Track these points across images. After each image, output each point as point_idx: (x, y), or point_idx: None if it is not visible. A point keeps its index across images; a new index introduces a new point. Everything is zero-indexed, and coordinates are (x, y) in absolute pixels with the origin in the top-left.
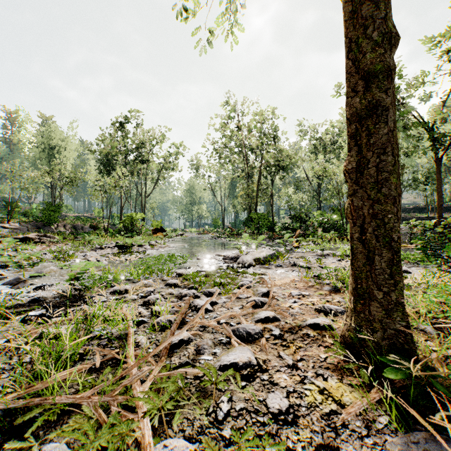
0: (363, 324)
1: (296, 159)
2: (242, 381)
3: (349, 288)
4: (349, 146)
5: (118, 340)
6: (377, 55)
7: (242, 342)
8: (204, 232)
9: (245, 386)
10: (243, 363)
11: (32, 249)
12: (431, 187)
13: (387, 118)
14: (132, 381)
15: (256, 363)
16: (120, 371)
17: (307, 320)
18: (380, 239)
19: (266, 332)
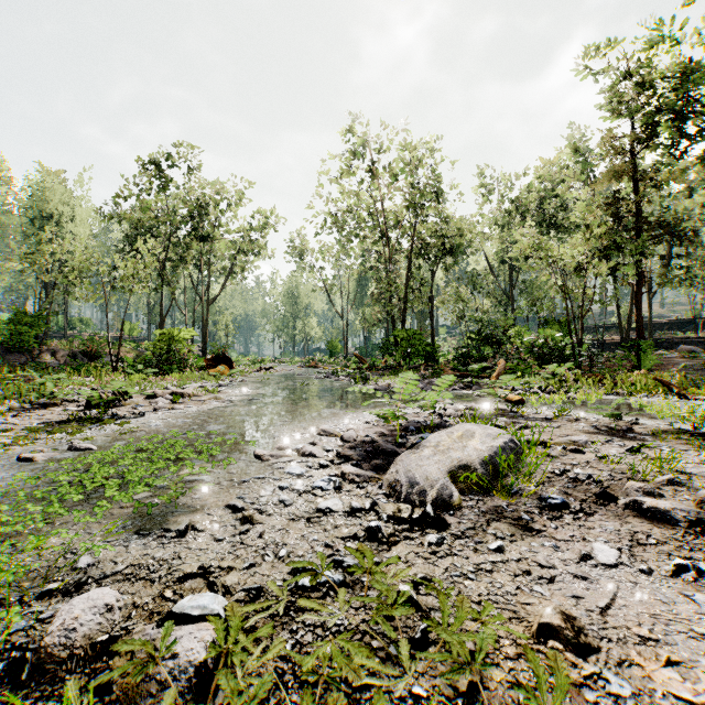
0: None
1: (474, 235)
2: None
3: None
4: None
5: None
6: None
7: None
8: (311, 365)
9: None
10: None
11: None
12: None
13: None
14: None
15: None
16: None
17: None
18: None
19: None
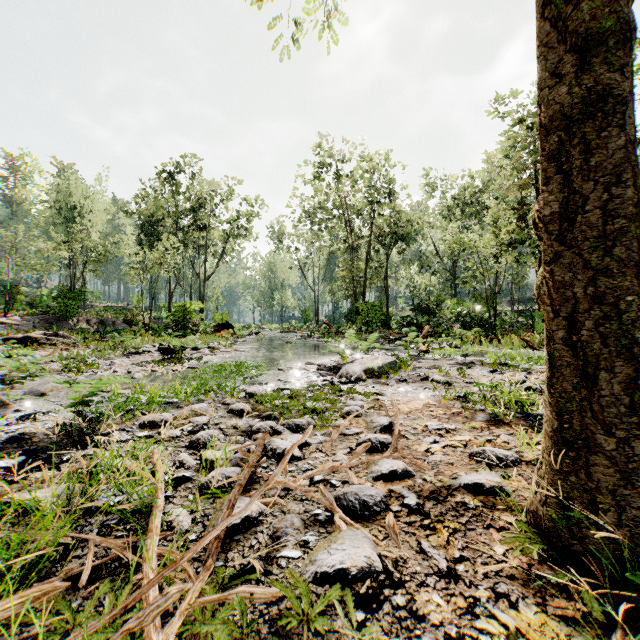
0: (576, 496)
1: (421, 225)
2: (358, 609)
3: (545, 428)
4: (546, 176)
5: (137, 514)
6: (603, 3)
7: (353, 520)
8: (290, 330)
9: (364, 622)
10: (358, 571)
11: (34, 354)
12: None
13: (623, 119)
14: (145, 620)
15: (382, 567)
16: (128, 591)
17: (460, 477)
18: (609, 342)
19: (394, 501)
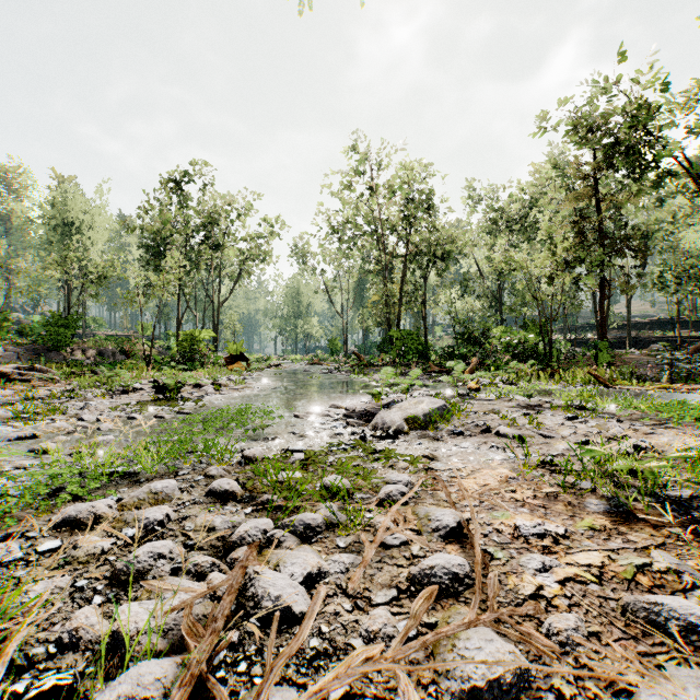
0: None
1: (463, 243)
2: None
3: None
4: None
5: None
6: None
7: None
8: (314, 362)
9: None
10: None
11: None
12: (685, 288)
13: None
14: None
15: None
16: None
17: (639, 694)
18: None
19: None
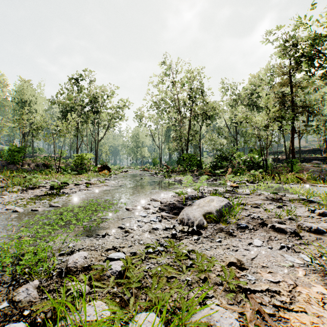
0: None
1: (219, 110)
2: None
3: None
4: None
5: None
6: None
7: None
8: (145, 169)
9: None
10: None
11: None
12: None
13: None
14: None
15: None
16: None
17: None
18: None
19: None
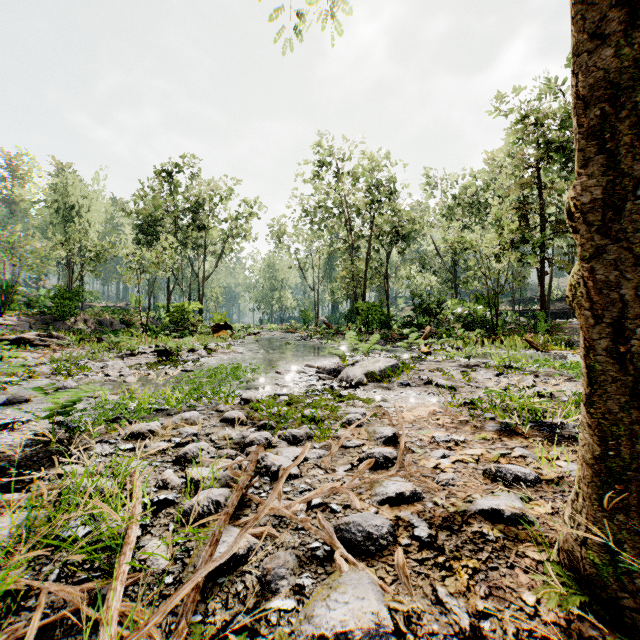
0: (625, 538)
1: (422, 224)
2: None
3: (582, 453)
4: (584, 156)
5: (108, 549)
6: None
7: (356, 556)
8: (289, 330)
9: None
10: (363, 633)
11: (26, 356)
12: None
13: None
14: None
15: (392, 625)
16: None
17: (476, 501)
18: None
19: (402, 531)
